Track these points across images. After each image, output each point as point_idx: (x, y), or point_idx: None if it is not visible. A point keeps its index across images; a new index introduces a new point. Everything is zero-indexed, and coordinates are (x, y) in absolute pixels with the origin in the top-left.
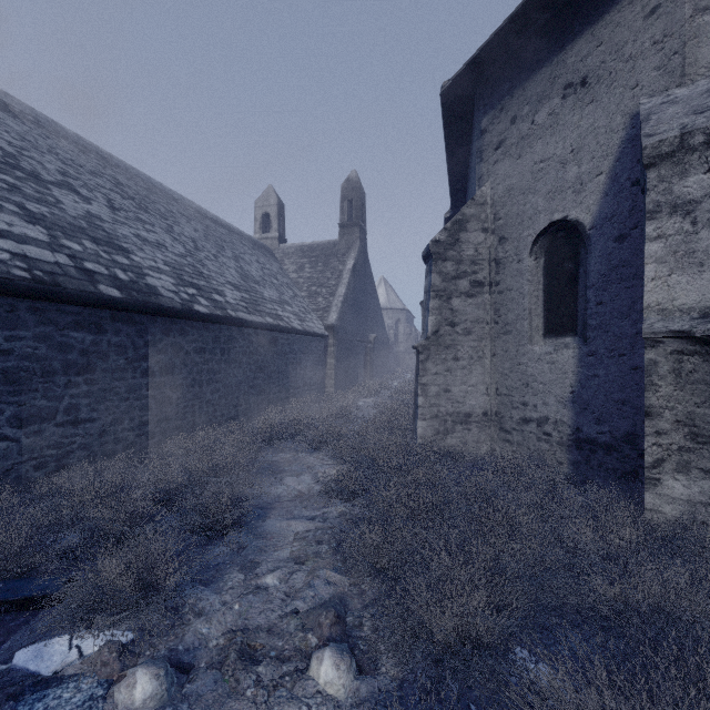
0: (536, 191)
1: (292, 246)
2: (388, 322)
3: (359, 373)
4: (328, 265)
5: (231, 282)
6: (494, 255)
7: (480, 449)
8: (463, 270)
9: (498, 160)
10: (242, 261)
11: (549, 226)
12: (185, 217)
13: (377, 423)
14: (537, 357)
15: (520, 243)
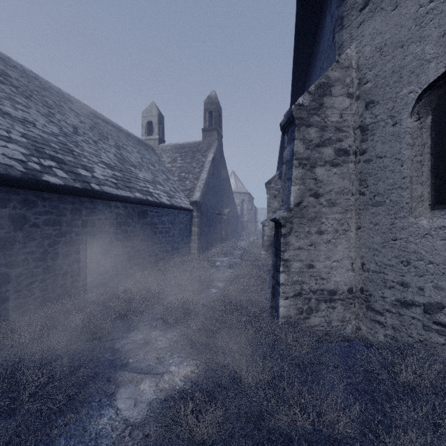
0: (422, 38)
1: (168, 145)
2: (237, 201)
3: (217, 237)
4: (194, 158)
5: (105, 162)
6: (359, 122)
7: (345, 329)
8: (327, 137)
9: (365, 19)
10: (123, 149)
11: (442, 77)
12: (75, 113)
13: (234, 291)
14: (424, 232)
15: (397, 103)
